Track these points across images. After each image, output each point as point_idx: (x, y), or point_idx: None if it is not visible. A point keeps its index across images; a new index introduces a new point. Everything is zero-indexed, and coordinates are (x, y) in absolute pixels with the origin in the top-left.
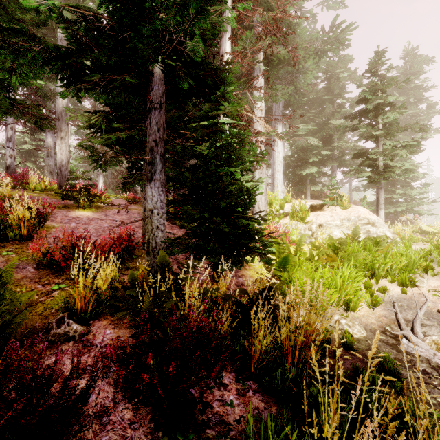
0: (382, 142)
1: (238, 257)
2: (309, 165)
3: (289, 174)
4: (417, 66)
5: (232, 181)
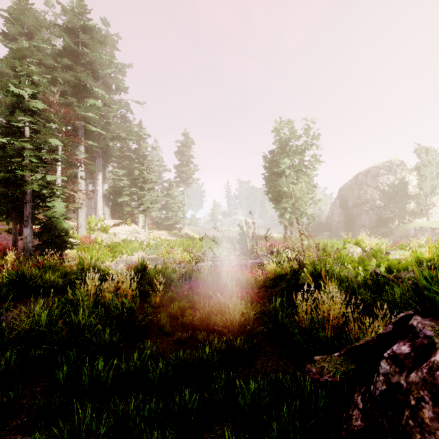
0: (146, 196)
1: (63, 250)
2: (124, 195)
3: (111, 199)
4: (189, 143)
5: (60, 226)
